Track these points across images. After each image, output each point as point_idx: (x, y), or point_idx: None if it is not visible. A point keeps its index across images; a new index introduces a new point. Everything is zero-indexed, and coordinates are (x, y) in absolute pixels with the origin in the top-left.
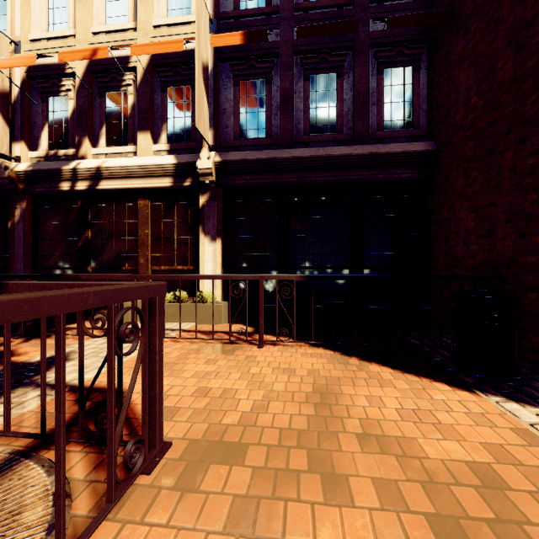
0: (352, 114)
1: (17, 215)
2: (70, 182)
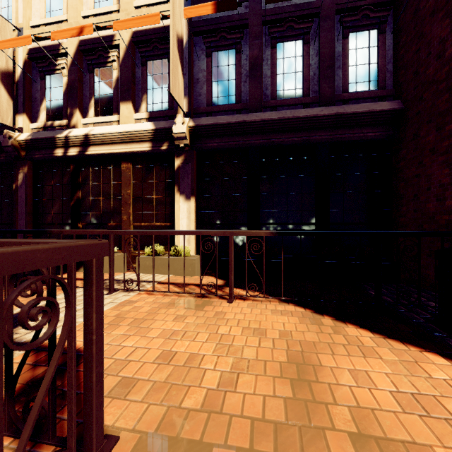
0: (318, 78)
1: (20, 178)
2: (63, 148)
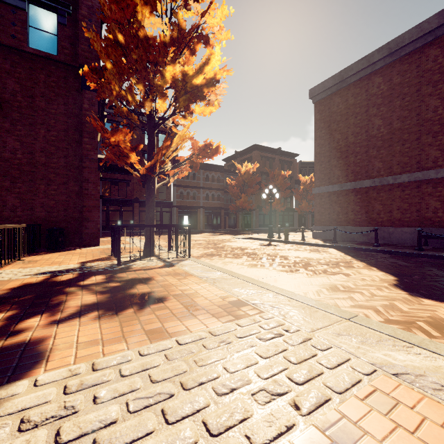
0: None
1: None
2: None
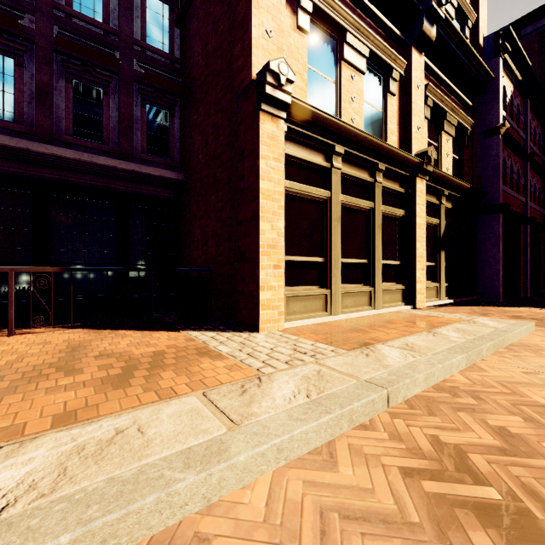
0: (118, 131)
1: None
2: None
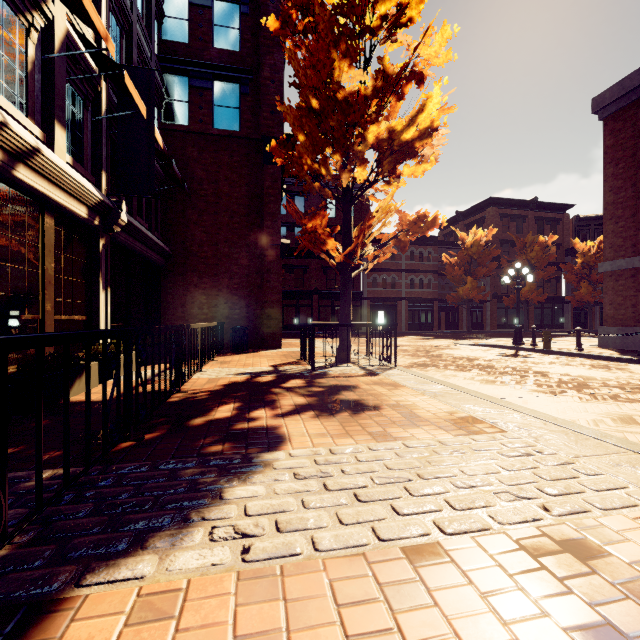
0: (145, 210)
1: None
2: None
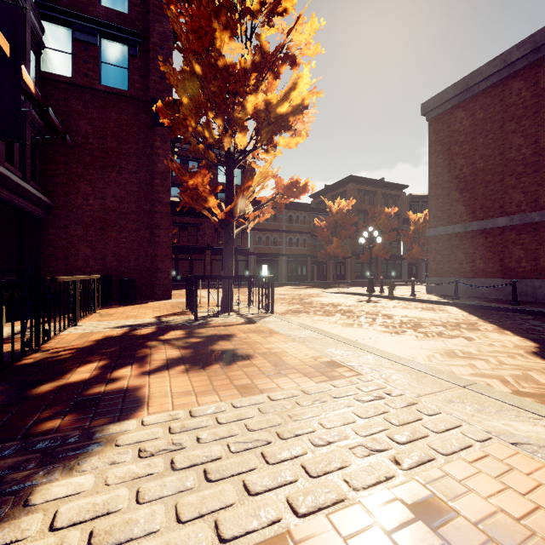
0: (19, 157)
1: None
2: None
